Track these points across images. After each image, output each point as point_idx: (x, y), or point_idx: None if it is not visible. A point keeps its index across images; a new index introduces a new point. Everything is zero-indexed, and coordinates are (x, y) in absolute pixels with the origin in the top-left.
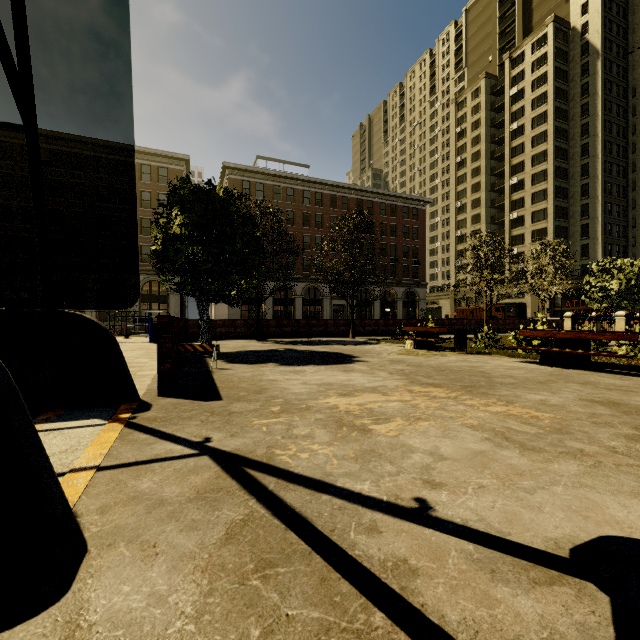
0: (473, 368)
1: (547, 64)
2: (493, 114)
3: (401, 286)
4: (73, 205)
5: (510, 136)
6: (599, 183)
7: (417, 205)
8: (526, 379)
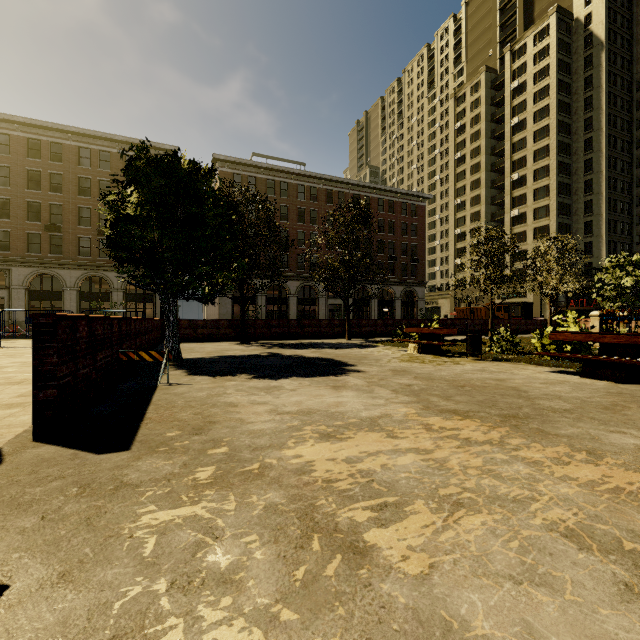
0: (500, 382)
1: (550, 56)
2: (493, 109)
3: (399, 285)
4: (52, 198)
5: (511, 131)
6: (603, 179)
7: (416, 201)
8: (582, 402)
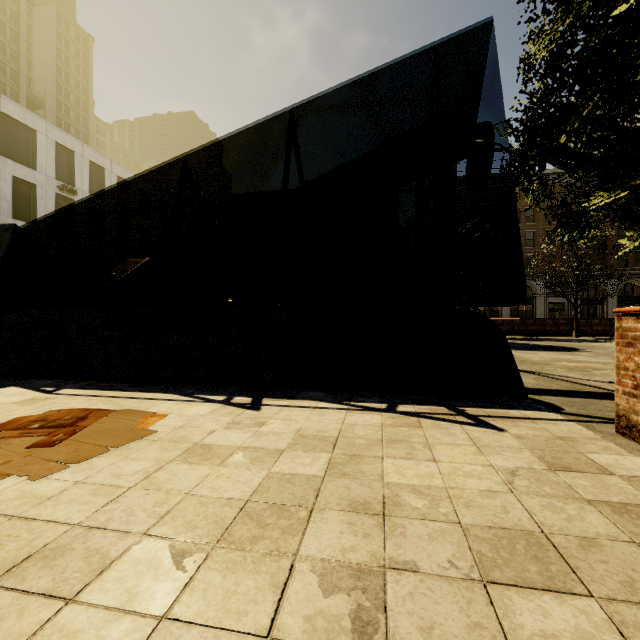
0: None
1: None
2: None
3: None
4: None
5: None
6: None
7: None
8: None
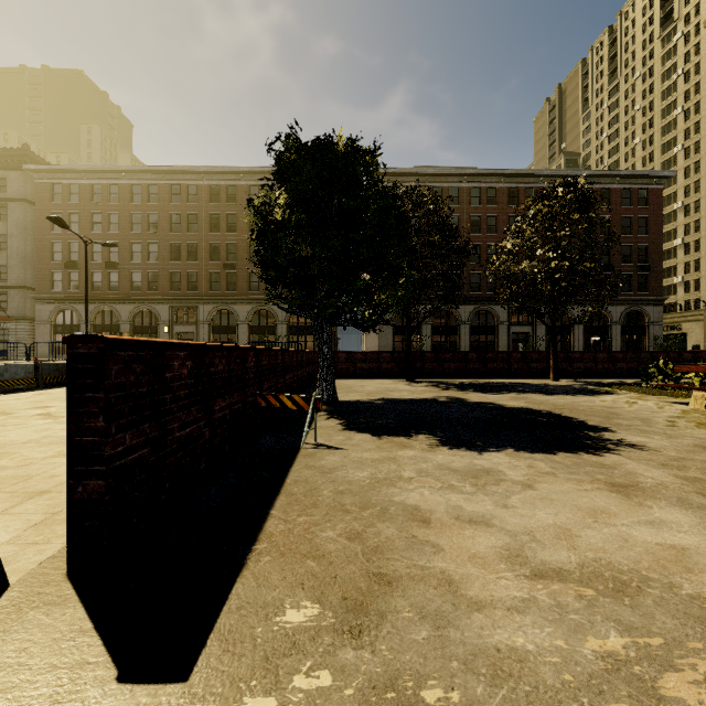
0: None
1: None
2: None
3: (618, 304)
4: (228, 238)
5: None
6: None
7: (646, 184)
8: None
